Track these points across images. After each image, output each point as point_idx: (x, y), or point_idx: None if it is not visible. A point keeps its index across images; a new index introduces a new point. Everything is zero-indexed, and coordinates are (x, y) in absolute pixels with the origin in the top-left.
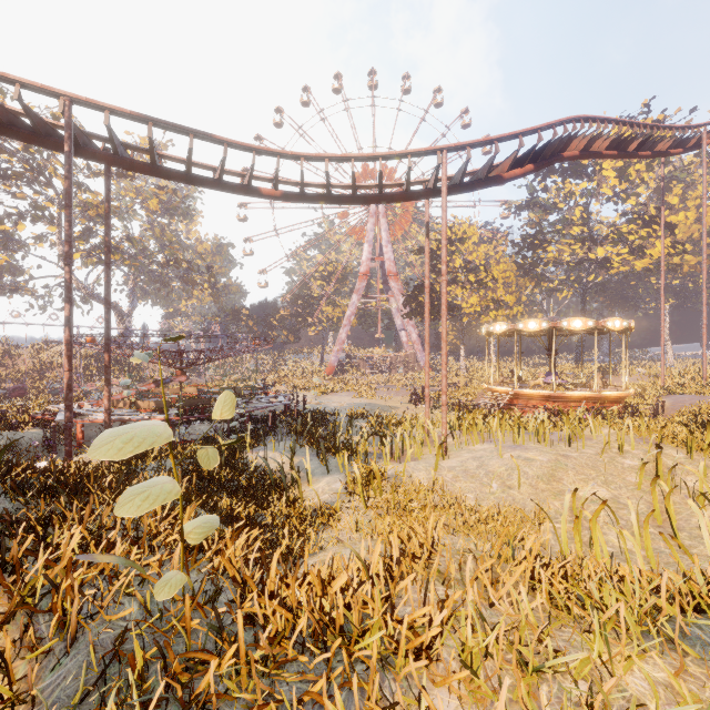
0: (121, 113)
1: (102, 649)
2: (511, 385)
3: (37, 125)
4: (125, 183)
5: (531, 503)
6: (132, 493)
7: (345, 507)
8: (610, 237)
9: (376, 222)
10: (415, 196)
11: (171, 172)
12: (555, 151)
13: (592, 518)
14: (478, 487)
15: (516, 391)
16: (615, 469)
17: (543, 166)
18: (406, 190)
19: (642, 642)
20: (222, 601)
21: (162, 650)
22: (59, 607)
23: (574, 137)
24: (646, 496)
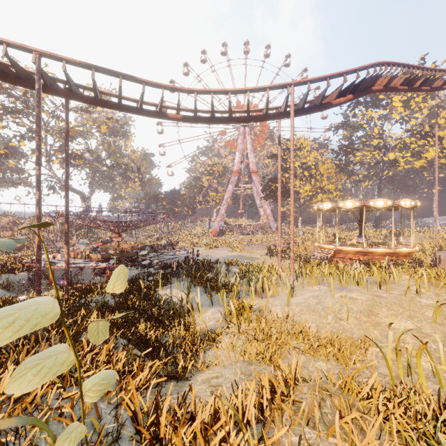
0: (73, 62)
1: None
2: (334, 244)
3: (19, 72)
4: (86, 115)
5: (357, 331)
6: (26, 365)
7: (224, 332)
8: (398, 146)
9: (244, 138)
10: (271, 117)
11: (108, 103)
12: (367, 86)
13: (417, 355)
14: (318, 318)
15: (338, 248)
16: (415, 306)
17: (358, 96)
18: (265, 113)
19: None
20: (123, 436)
21: None
22: None
23: (380, 76)
24: (441, 327)
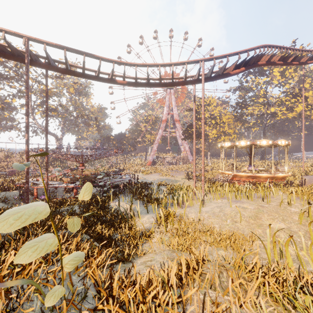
0: (51, 44)
1: None
2: (232, 170)
3: (13, 51)
4: (59, 81)
5: (247, 230)
6: (27, 246)
7: (156, 231)
8: (277, 103)
9: (170, 97)
10: (189, 83)
11: (75, 72)
12: (254, 61)
13: (285, 244)
14: (220, 221)
15: (235, 173)
16: (287, 213)
17: (249, 68)
18: (184, 80)
19: None
20: (88, 296)
21: None
22: None
23: (263, 54)
24: (304, 227)
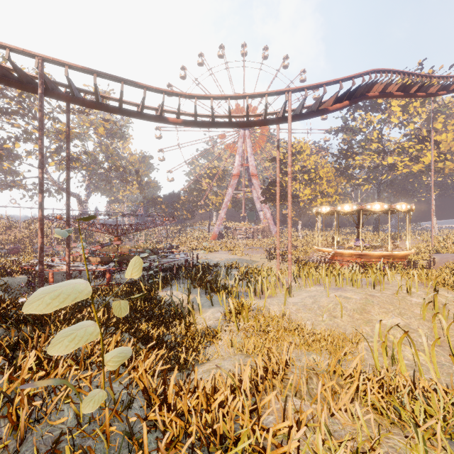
0: (76, 68)
1: (45, 447)
2: (332, 247)
3: (21, 76)
4: (83, 117)
5: (350, 328)
6: (62, 335)
7: (224, 330)
8: (397, 150)
9: (244, 141)
10: (270, 122)
11: (109, 107)
12: (363, 92)
13: (398, 343)
14: (313, 317)
15: (336, 250)
16: (406, 305)
17: (355, 102)
18: (264, 118)
19: (452, 451)
20: (135, 407)
21: (86, 452)
22: (14, 415)
23: (375, 82)
24: (428, 324)
